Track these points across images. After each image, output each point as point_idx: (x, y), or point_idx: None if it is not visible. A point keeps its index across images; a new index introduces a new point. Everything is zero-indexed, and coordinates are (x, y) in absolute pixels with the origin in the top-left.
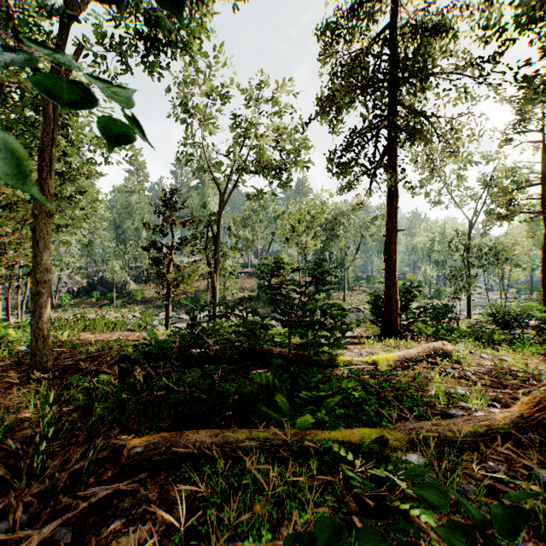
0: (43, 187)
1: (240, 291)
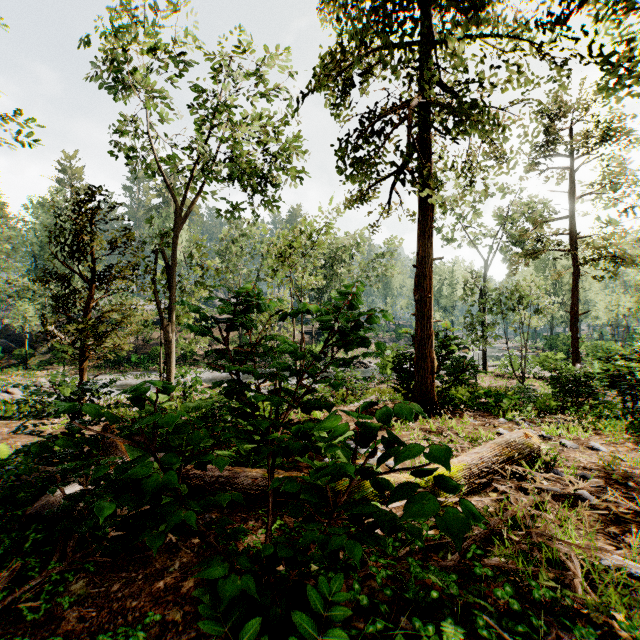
0: None
1: (216, 343)
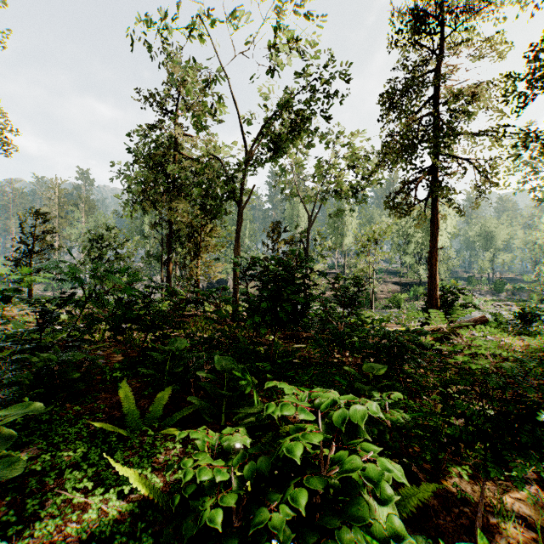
0: (237, 245)
1: (327, 290)
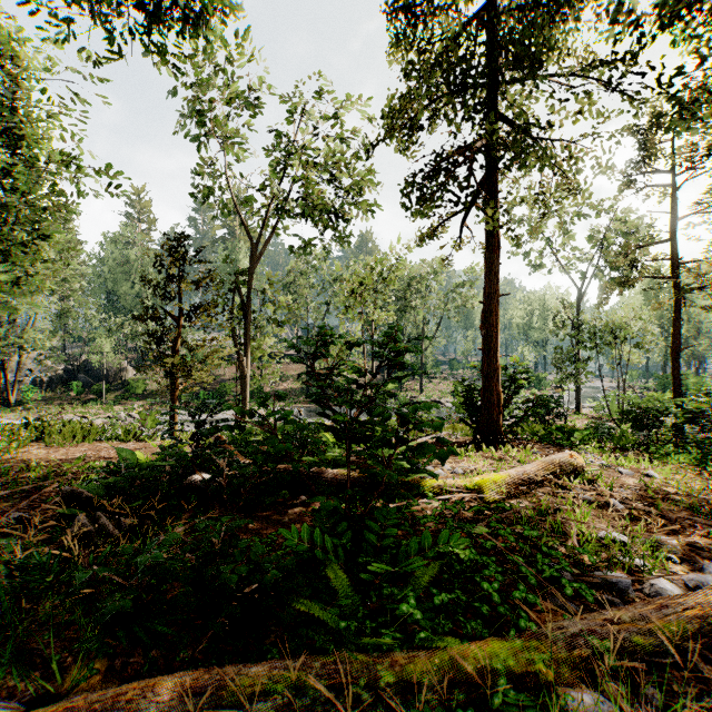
0: None
1: (282, 380)
